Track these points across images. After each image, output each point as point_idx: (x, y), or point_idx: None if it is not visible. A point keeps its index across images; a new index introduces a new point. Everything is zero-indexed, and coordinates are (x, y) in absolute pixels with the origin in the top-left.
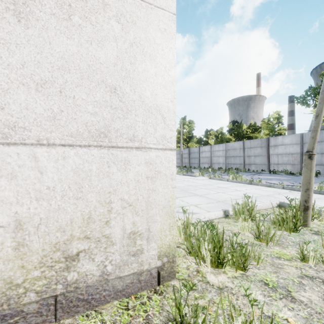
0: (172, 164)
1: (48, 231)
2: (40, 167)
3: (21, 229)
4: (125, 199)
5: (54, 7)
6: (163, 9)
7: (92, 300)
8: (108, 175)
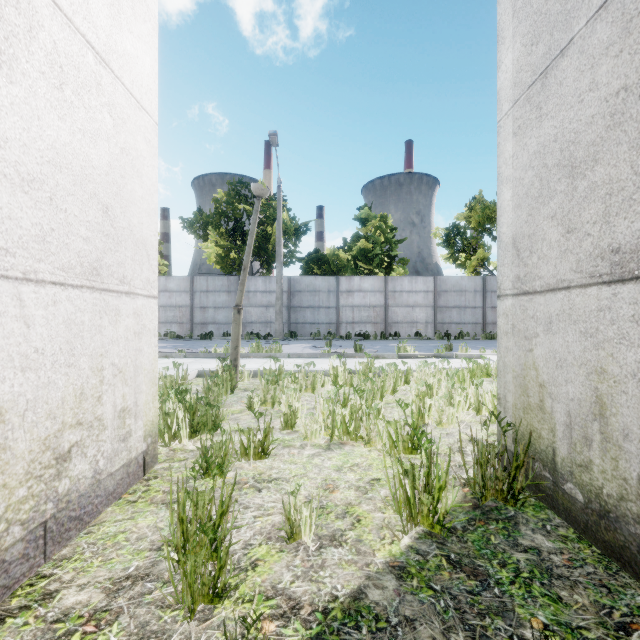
0: (155, 316)
1: (36, 420)
2: (27, 317)
3: (1, 422)
4: (116, 363)
5: (44, 63)
6: (148, 113)
7: (85, 516)
8: (100, 331)
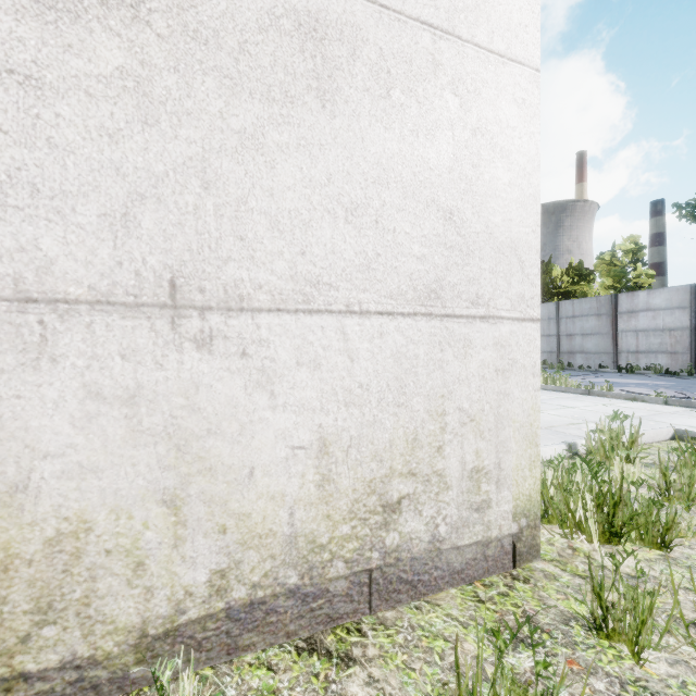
0: (534, 347)
1: (360, 458)
2: (350, 351)
3: (325, 454)
4: (464, 408)
5: (369, 78)
6: (520, 63)
7: (419, 584)
8: (441, 366)
